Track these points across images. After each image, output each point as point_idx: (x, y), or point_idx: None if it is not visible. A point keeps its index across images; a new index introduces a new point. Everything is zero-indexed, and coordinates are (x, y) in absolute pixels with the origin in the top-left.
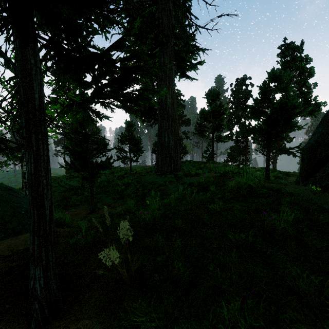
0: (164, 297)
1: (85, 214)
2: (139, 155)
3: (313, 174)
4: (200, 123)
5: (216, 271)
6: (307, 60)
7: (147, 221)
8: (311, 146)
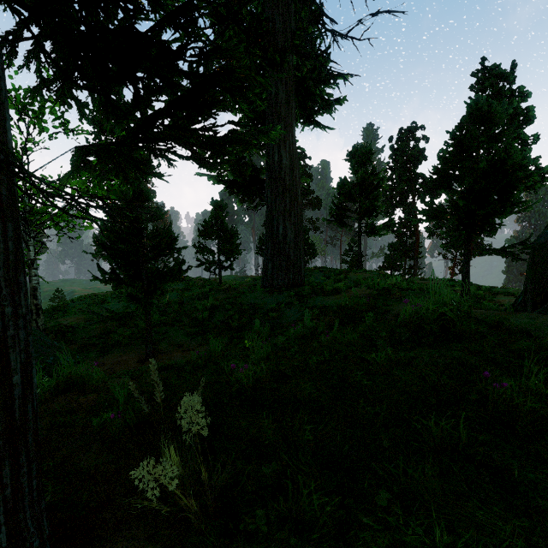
0: None
1: (136, 362)
2: (235, 258)
3: None
4: (338, 204)
5: (395, 512)
6: (522, 96)
7: (245, 385)
8: None
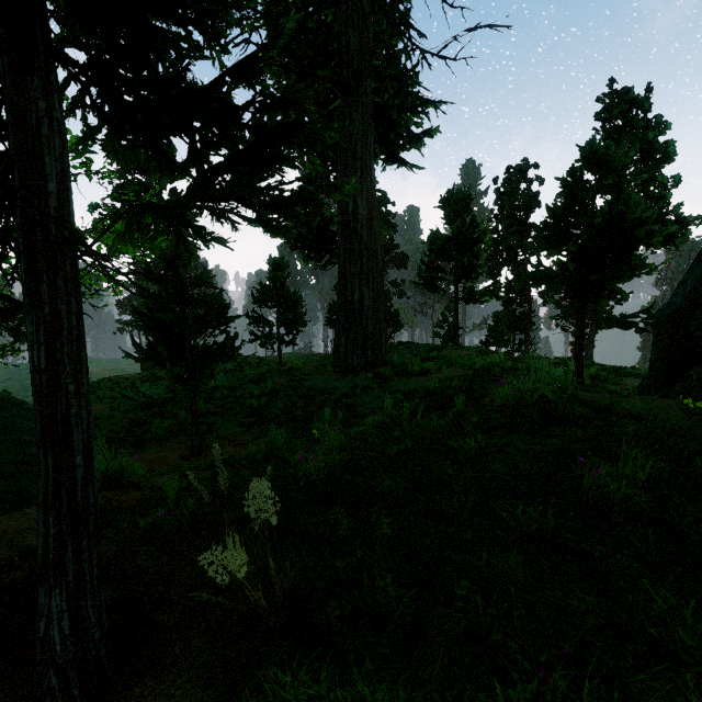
0: (353, 658)
1: (180, 459)
2: (298, 331)
3: (683, 371)
4: (429, 262)
5: (474, 598)
6: (659, 127)
7: (314, 478)
8: (678, 310)
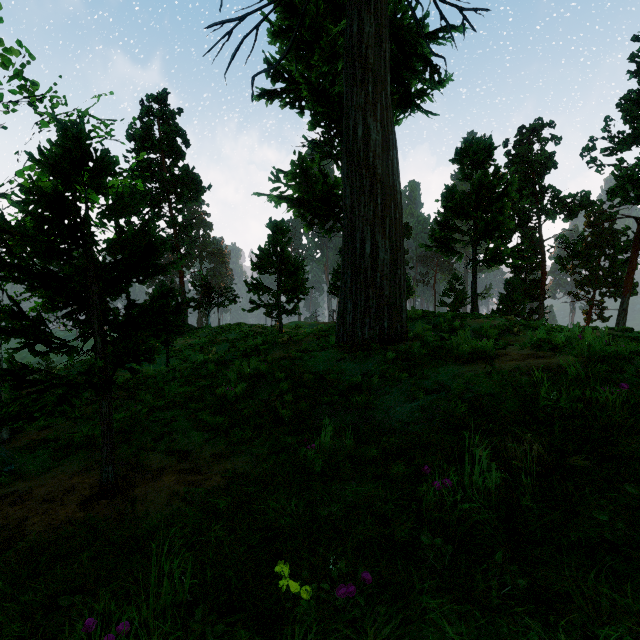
0: None
1: (80, 502)
2: (300, 299)
3: None
4: (443, 222)
5: None
6: None
7: None
8: None
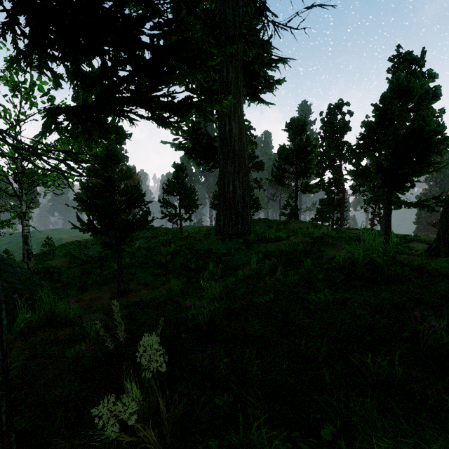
0: None
1: (110, 299)
2: (193, 211)
3: None
4: (278, 166)
5: (340, 447)
6: (430, 77)
7: (200, 321)
8: None
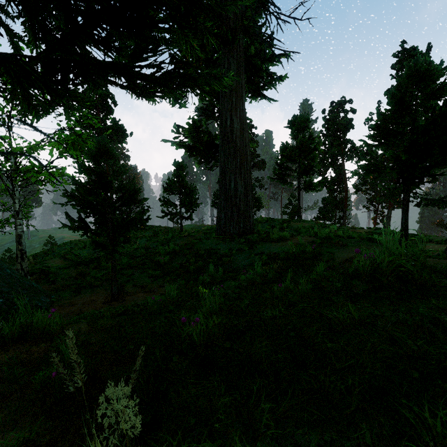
0: None
1: (103, 303)
2: (193, 210)
3: None
4: (280, 164)
5: None
6: None
7: (195, 341)
8: None
